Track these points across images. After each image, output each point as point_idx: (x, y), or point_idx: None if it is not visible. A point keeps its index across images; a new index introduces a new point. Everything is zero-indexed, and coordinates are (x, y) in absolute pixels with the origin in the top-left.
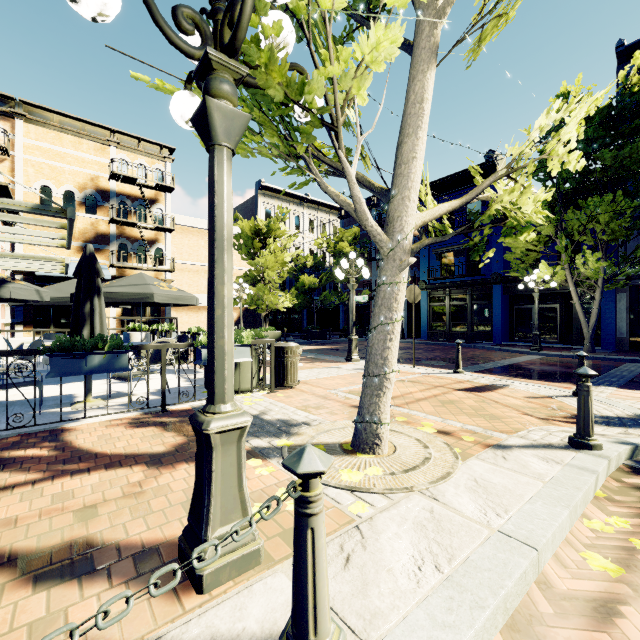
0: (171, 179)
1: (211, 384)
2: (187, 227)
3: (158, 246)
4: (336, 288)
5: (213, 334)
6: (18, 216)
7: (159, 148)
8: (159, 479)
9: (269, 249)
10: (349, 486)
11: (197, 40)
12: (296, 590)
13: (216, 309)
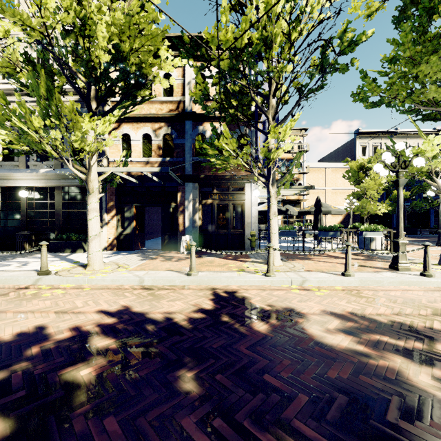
0: (307, 146)
1: (398, 234)
2: (312, 168)
3: (299, 182)
4: (425, 195)
5: (398, 224)
6: (293, 189)
7: (300, 131)
8: (368, 262)
9: (370, 177)
10: (436, 268)
11: (390, 161)
12: (424, 263)
13: (399, 219)
